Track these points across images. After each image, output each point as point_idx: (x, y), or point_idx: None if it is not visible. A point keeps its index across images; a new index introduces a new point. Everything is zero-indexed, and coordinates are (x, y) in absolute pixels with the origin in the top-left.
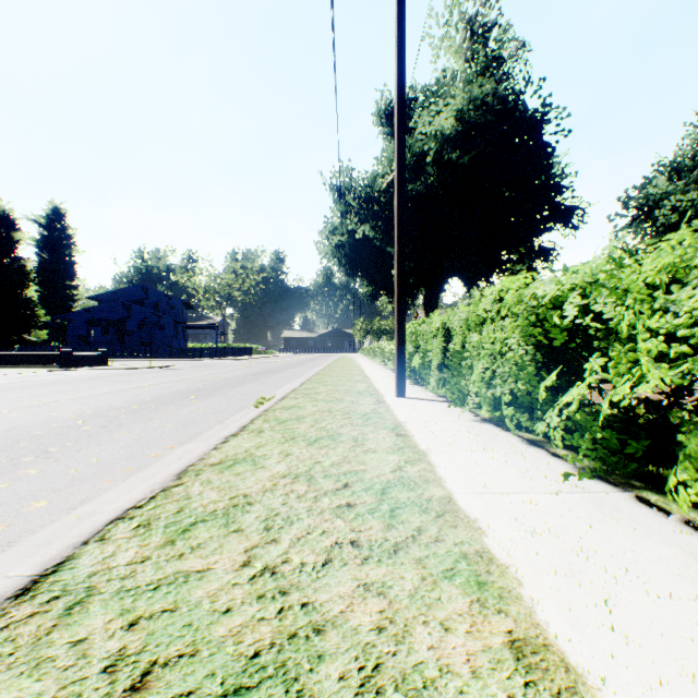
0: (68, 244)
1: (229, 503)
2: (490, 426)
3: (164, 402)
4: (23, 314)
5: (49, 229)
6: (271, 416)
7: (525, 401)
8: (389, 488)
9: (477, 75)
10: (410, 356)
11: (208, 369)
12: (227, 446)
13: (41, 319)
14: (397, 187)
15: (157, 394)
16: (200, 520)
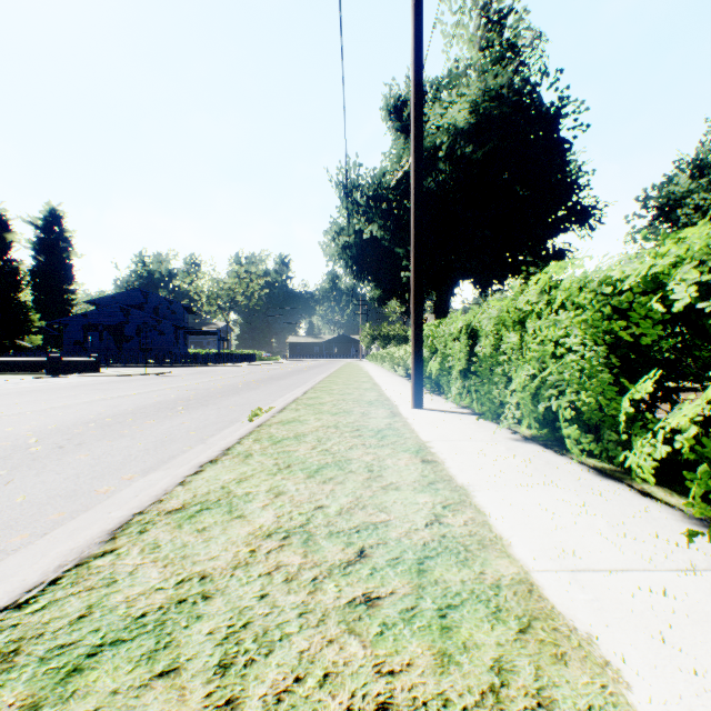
0: (65, 247)
1: (172, 595)
2: (537, 448)
3: (144, 415)
4: (16, 319)
5: (46, 231)
6: (264, 433)
7: (593, 419)
8: (429, 559)
9: (491, 65)
10: (425, 361)
11: (206, 376)
12: (199, 479)
13: (36, 323)
14: (414, 165)
15: (141, 404)
16: (109, 642)
